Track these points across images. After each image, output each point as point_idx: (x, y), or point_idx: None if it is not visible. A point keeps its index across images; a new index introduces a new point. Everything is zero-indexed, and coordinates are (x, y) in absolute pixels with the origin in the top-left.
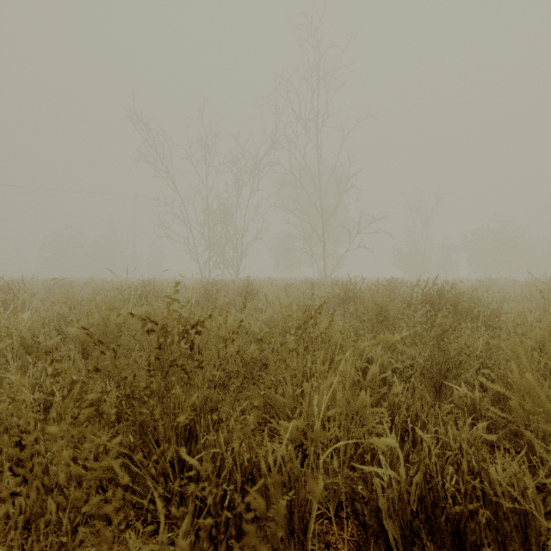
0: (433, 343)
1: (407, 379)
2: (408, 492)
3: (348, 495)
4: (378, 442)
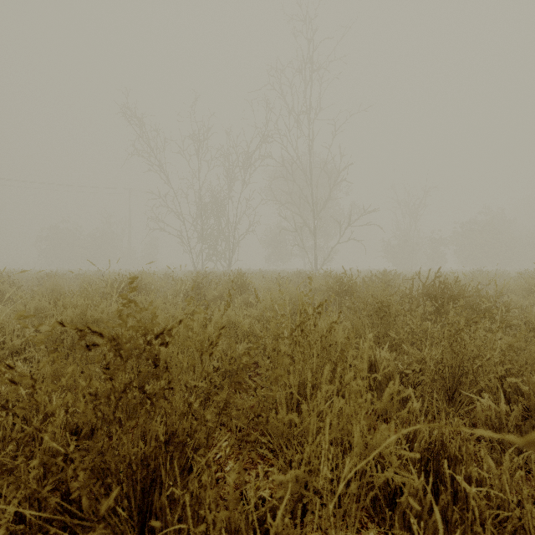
0: (445, 344)
1: (415, 384)
2: None
3: None
4: None
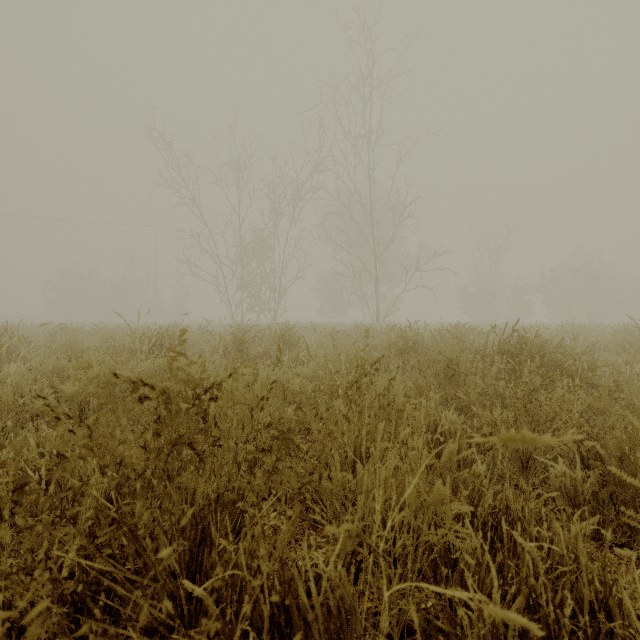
0: (519, 405)
1: (485, 450)
2: (505, 623)
3: (420, 628)
4: (498, 613)
